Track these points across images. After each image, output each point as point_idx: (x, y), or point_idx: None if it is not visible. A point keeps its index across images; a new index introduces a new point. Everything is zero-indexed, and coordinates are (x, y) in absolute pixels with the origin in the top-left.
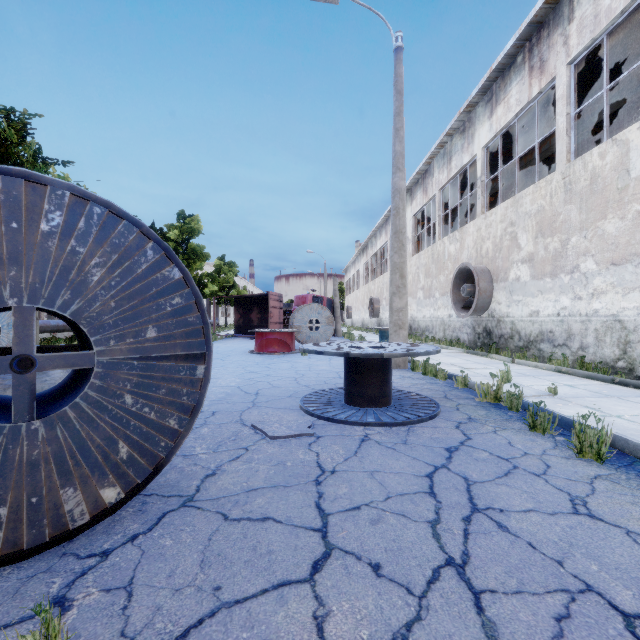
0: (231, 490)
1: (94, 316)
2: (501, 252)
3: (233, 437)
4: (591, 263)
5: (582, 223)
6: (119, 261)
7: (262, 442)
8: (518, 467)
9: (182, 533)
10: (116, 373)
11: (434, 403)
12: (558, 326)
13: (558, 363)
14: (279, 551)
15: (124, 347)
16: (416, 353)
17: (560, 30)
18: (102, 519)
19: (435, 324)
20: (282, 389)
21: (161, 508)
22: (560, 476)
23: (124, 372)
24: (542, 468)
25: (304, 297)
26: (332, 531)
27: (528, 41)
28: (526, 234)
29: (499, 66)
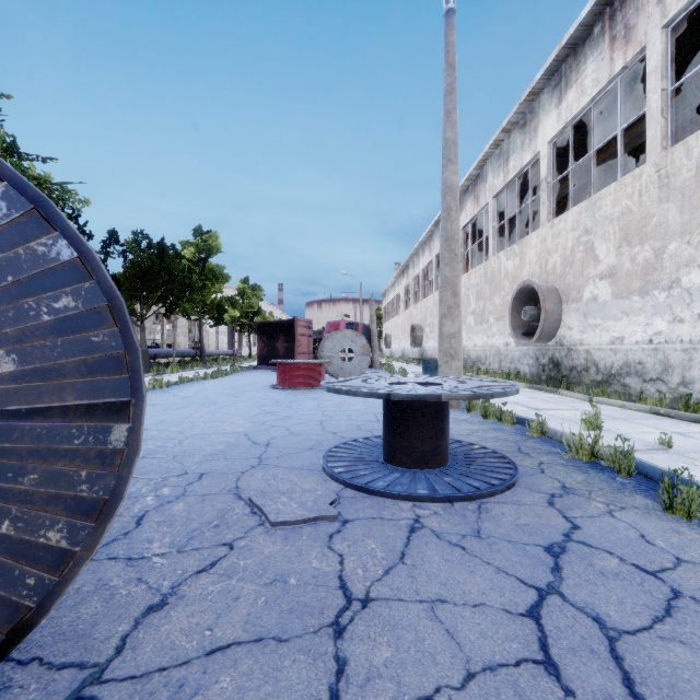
0: (179, 650)
1: None
2: (572, 266)
3: (216, 521)
4: (697, 275)
5: (684, 225)
6: None
7: (258, 532)
8: (681, 593)
9: None
10: None
11: (508, 462)
12: (650, 356)
13: (653, 402)
14: None
15: None
16: (489, 394)
17: None
18: None
19: (489, 354)
20: (302, 438)
21: None
22: None
23: None
24: None
25: (336, 323)
26: None
27: (609, 6)
28: (606, 243)
29: (571, 40)
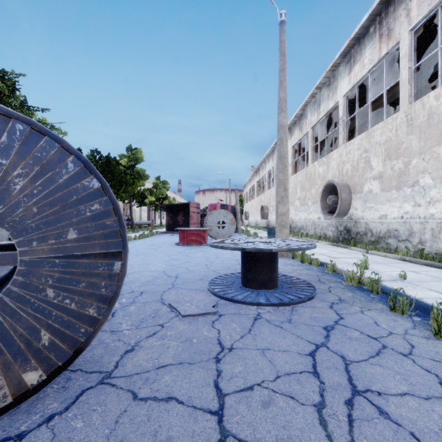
0: (144, 367)
1: (17, 220)
2: (357, 172)
3: (153, 315)
4: (428, 179)
5: (421, 149)
6: (41, 172)
7: (175, 319)
8: (387, 347)
9: (93, 414)
10: (38, 270)
11: (311, 286)
12: (402, 226)
13: (402, 254)
14: (177, 438)
15: (46, 247)
16: (298, 248)
17: (403, 6)
18: (24, 399)
19: (308, 224)
20: (195, 273)
21: (81, 385)
22: (425, 356)
23: (46, 269)
24: (407, 348)
25: (215, 205)
26: (227, 414)
27: (378, 16)
28: (377, 158)
29: (356, 35)
